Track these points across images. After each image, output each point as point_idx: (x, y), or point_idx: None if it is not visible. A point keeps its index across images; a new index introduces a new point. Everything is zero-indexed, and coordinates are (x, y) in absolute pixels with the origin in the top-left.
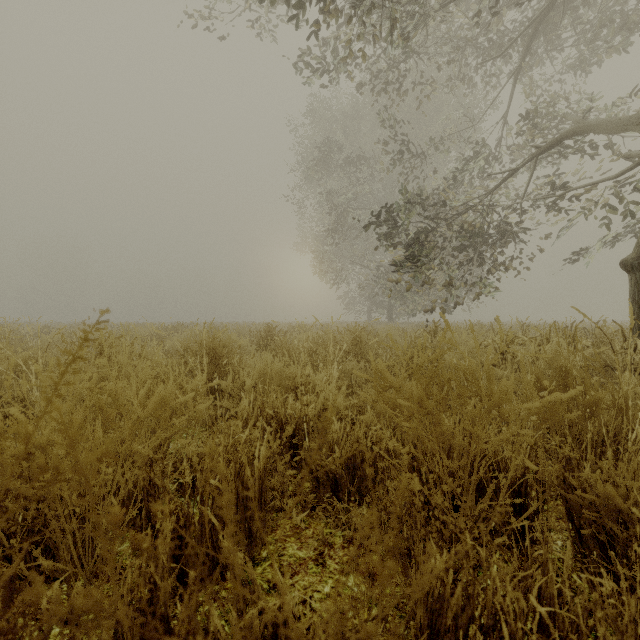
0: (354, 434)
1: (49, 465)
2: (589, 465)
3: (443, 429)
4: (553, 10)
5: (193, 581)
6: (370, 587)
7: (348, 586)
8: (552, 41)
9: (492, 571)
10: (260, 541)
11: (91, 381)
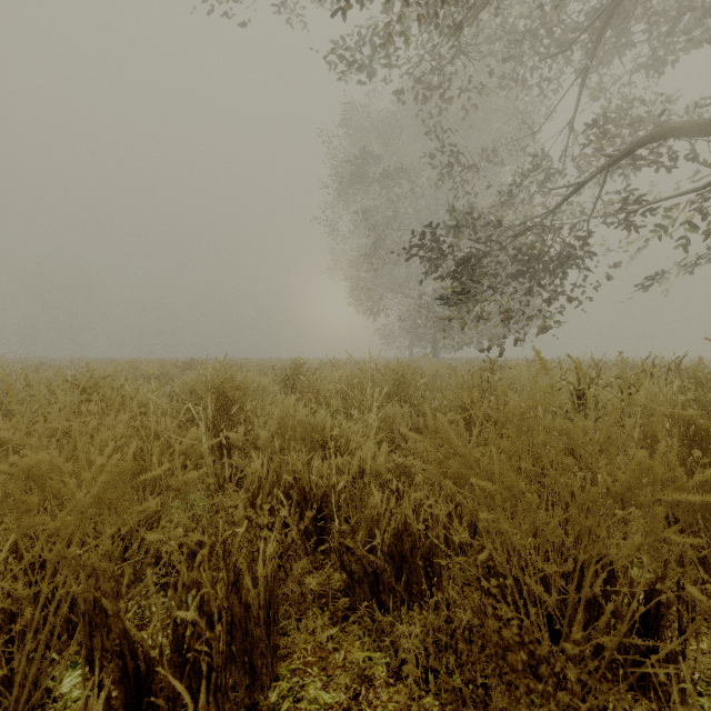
0: (401, 511)
1: None
2: None
3: (535, 518)
4: None
5: None
6: None
7: None
8: (622, 35)
9: None
10: (268, 677)
11: None
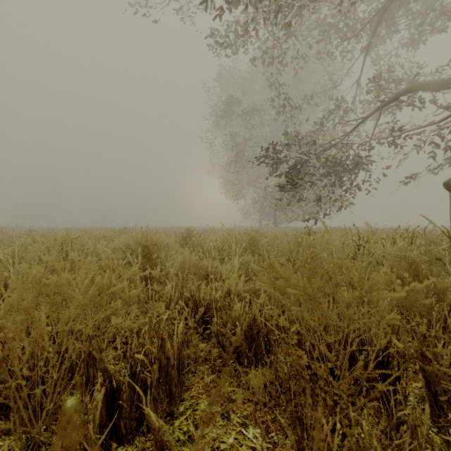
0: (251, 312)
1: (17, 336)
2: (442, 342)
3: (322, 311)
4: (392, 3)
5: (123, 434)
6: (265, 439)
7: (248, 437)
8: (391, 26)
9: (374, 441)
10: (178, 398)
11: (38, 275)
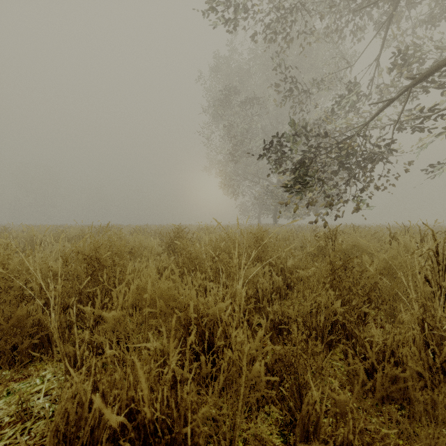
0: None
1: None
2: None
3: None
4: None
5: None
6: None
7: None
8: None
9: None
10: None
11: None
